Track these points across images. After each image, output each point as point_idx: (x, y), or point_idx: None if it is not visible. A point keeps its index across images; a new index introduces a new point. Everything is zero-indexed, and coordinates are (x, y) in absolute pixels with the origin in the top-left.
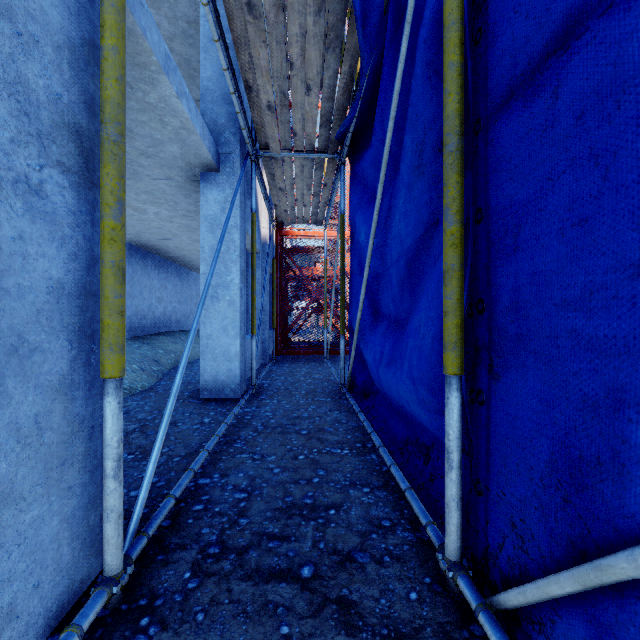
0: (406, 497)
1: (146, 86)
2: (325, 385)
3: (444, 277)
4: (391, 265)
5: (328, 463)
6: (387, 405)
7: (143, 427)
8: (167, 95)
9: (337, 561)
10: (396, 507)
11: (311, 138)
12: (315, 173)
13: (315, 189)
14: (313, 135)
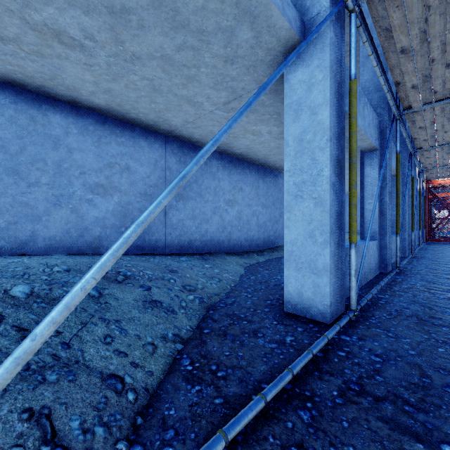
0: None
1: None
2: None
3: None
4: None
5: (449, 255)
6: None
7: None
8: None
9: (449, 258)
10: None
11: (446, 164)
12: (449, 168)
13: (449, 170)
14: (447, 163)
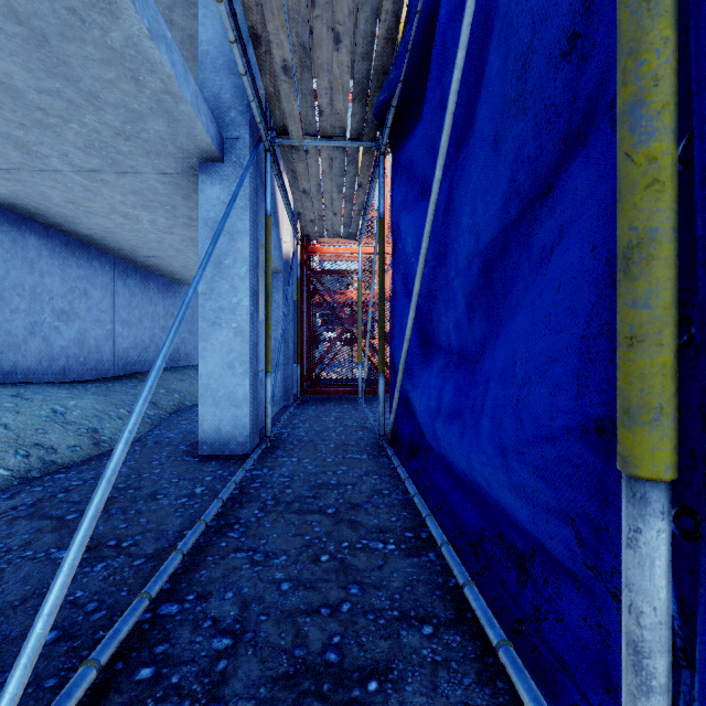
0: (500, 660)
1: (103, 18)
2: (360, 435)
3: (627, 259)
4: (455, 275)
5: (365, 570)
6: (445, 470)
7: (108, 501)
8: (136, 34)
9: None
10: (482, 673)
11: (342, 118)
12: (347, 169)
13: (347, 192)
14: (344, 113)
